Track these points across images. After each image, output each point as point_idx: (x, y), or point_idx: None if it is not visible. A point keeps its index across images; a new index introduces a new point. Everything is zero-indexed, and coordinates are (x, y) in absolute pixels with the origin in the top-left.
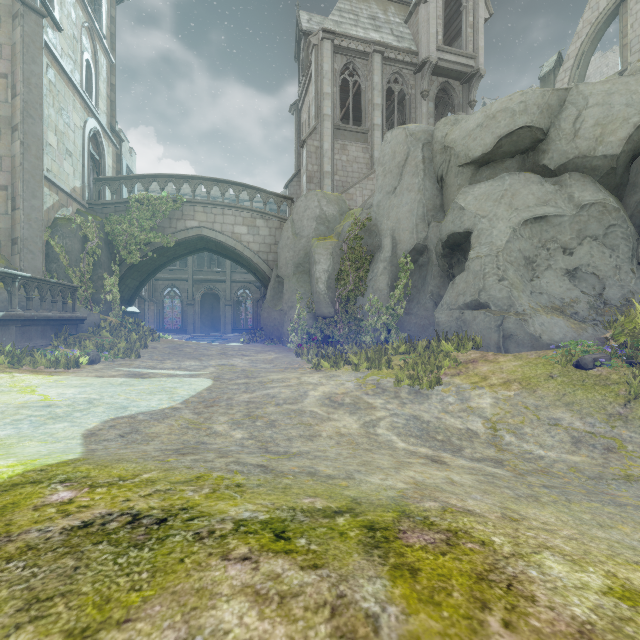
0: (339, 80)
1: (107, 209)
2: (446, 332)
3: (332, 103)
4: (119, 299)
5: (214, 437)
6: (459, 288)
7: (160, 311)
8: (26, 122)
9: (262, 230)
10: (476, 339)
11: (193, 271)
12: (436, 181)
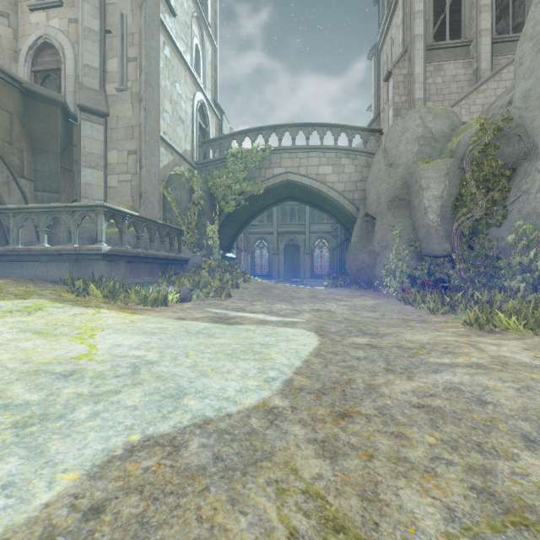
0: None
1: (210, 167)
2: None
3: (424, 21)
4: (218, 245)
5: None
6: None
7: (252, 260)
8: (147, 91)
9: (347, 169)
10: None
11: (277, 225)
12: None
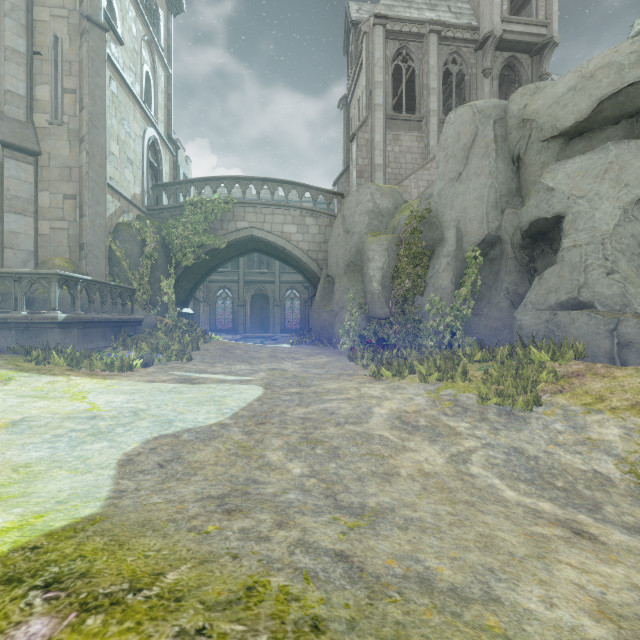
0: (391, 67)
1: (164, 214)
2: (533, 337)
3: (384, 92)
4: (174, 301)
5: (267, 471)
6: (549, 284)
7: (213, 312)
8: (91, 133)
9: (311, 228)
10: (576, 346)
11: (244, 273)
12: (511, 162)
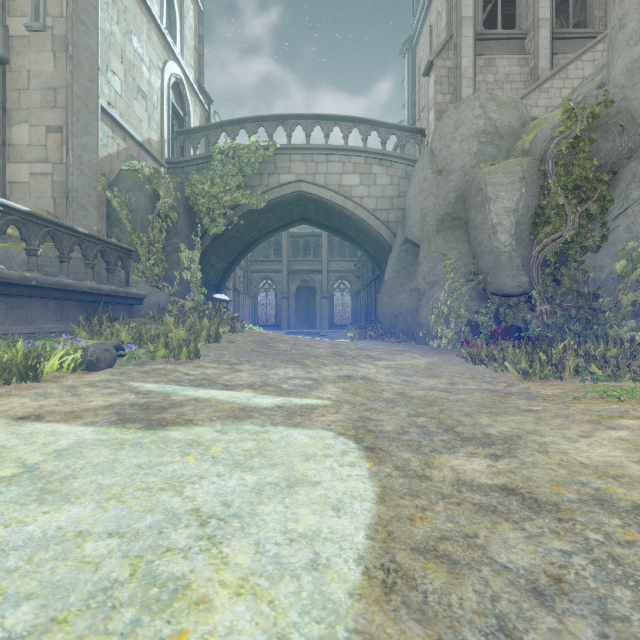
0: None
1: (188, 168)
2: None
3: (473, 1)
4: (200, 279)
5: None
6: None
7: (255, 305)
8: (76, 30)
9: (380, 179)
10: None
11: (288, 261)
12: None
